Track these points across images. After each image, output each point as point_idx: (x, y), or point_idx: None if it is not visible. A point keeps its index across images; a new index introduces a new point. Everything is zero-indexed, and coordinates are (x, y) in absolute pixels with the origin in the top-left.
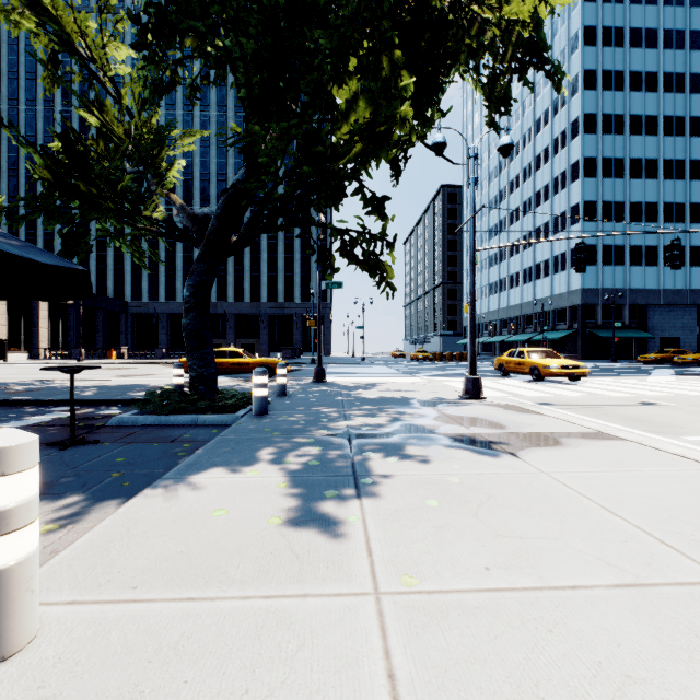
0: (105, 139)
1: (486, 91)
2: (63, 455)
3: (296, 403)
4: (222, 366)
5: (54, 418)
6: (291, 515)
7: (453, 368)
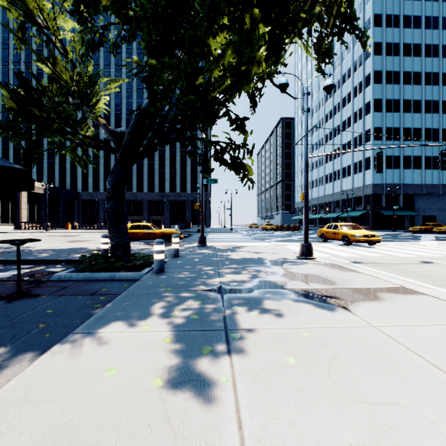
0: (57, 82)
1: (315, 48)
2: (9, 307)
3: (185, 262)
4: (138, 235)
5: (14, 274)
6: (171, 375)
7: (290, 235)
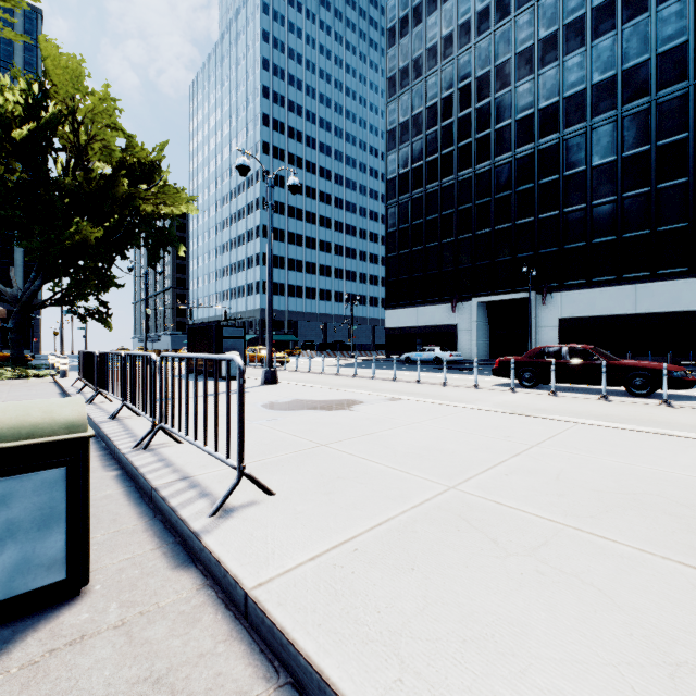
0: None
1: (150, 253)
2: None
3: None
4: None
5: None
6: None
7: None
